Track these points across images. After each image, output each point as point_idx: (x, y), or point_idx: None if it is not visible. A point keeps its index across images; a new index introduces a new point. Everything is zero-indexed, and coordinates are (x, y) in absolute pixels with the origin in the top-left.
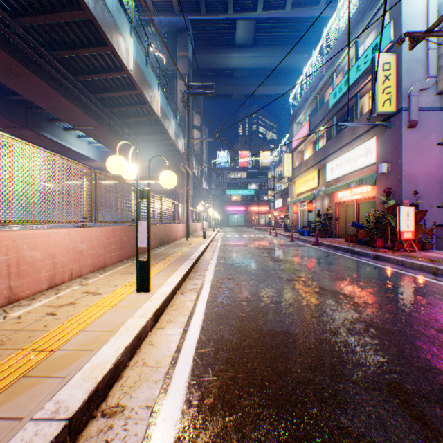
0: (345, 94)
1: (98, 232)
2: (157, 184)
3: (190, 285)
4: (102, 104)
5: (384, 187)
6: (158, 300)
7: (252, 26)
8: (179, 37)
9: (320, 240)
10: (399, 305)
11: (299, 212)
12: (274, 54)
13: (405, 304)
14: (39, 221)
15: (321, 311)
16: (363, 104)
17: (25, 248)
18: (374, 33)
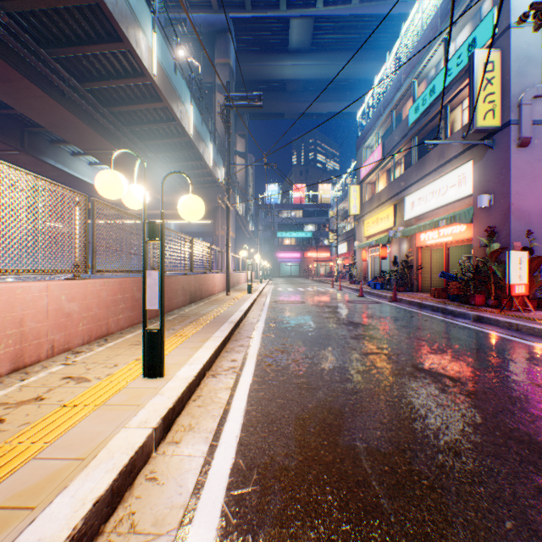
0: (430, 107)
1: (97, 287)
2: (191, 224)
3: (226, 362)
4: (118, 121)
5: (485, 226)
6: (174, 393)
7: (309, 26)
8: (218, 40)
9: (398, 295)
10: (538, 397)
11: (369, 259)
12: (337, 61)
13: None
14: None
15: (424, 409)
16: (454, 120)
17: None
18: (470, 26)
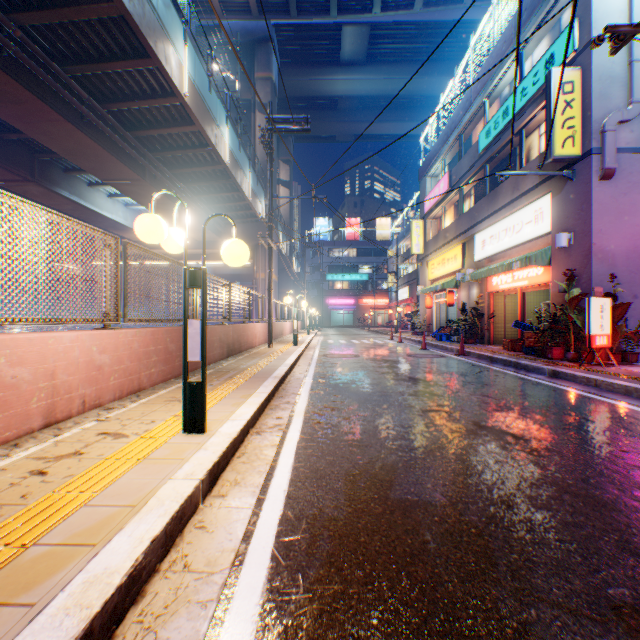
0: (503, 131)
1: (129, 337)
2: (226, 266)
3: (270, 419)
4: (143, 146)
5: (564, 269)
6: (218, 448)
7: (365, 34)
8: (258, 51)
9: (466, 348)
10: (604, 454)
11: (434, 306)
12: (397, 75)
13: (613, 453)
14: (27, 319)
15: (481, 465)
16: (530, 146)
17: (1, 363)
18: (548, 39)
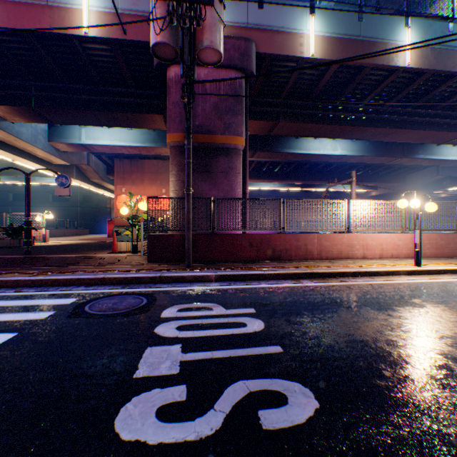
0: None
1: (411, 236)
2: None
3: None
4: None
5: None
6: (416, 268)
7: None
8: None
9: None
10: None
11: None
12: None
13: None
14: (373, 229)
15: None
16: None
17: (368, 240)
18: None
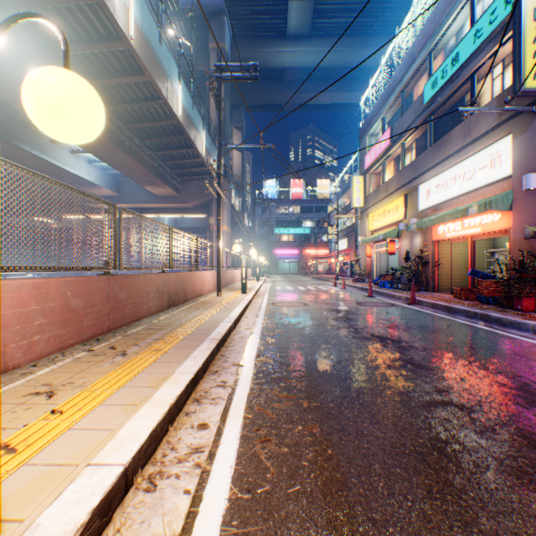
0: (452, 79)
1: None
2: (186, 220)
3: (187, 432)
4: None
5: (530, 213)
6: None
7: (309, 9)
8: (212, 23)
9: (415, 296)
10: None
11: (374, 255)
12: (338, 48)
13: None
14: None
15: None
16: (481, 92)
17: None
18: None
